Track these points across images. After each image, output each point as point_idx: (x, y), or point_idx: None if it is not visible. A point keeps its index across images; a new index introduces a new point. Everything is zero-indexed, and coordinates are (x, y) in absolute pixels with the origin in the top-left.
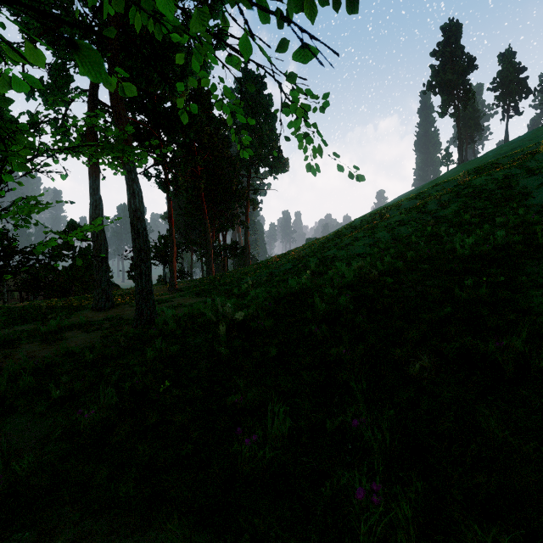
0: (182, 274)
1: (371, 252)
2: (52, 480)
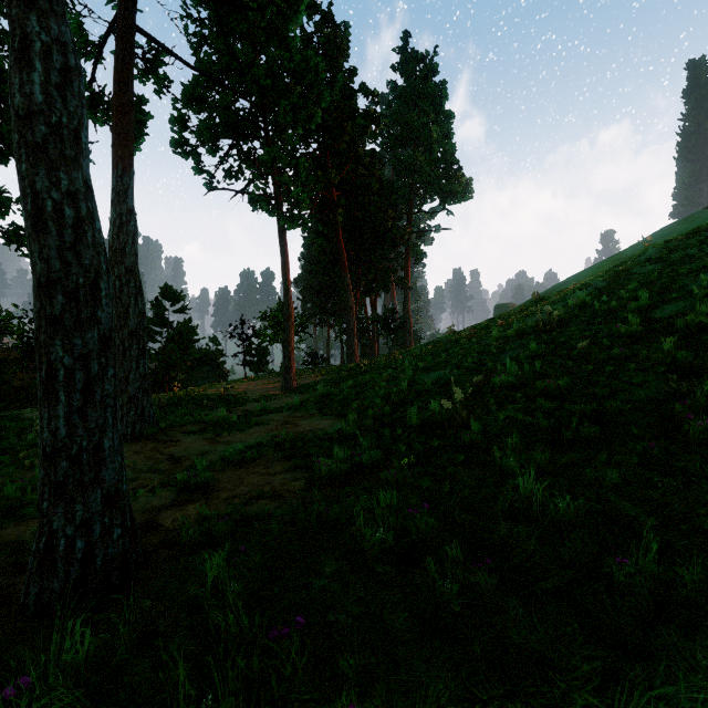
0: (315, 359)
1: None
2: None
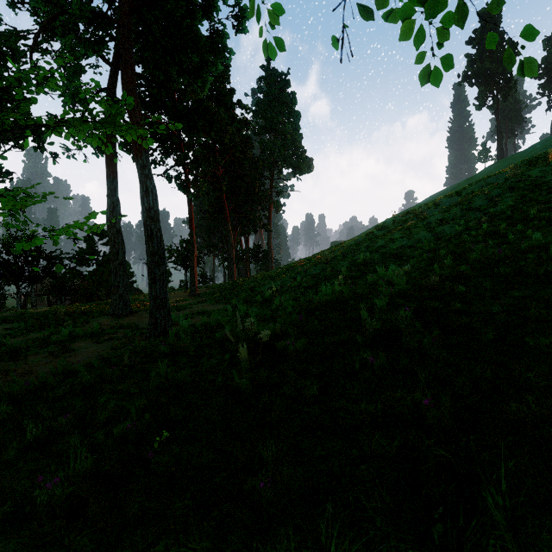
0: (204, 279)
1: (411, 254)
2: None
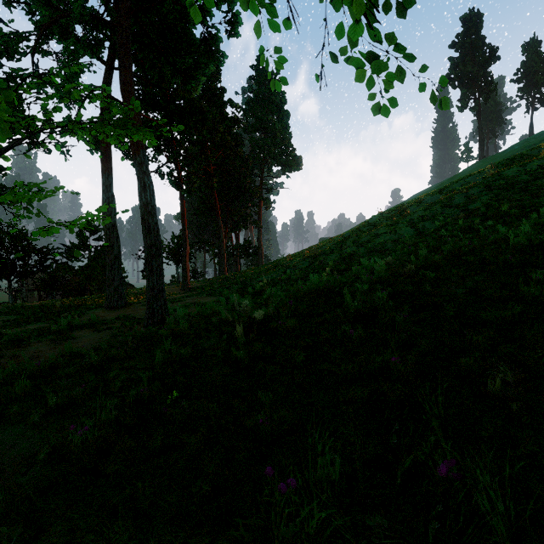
0: (195, 274)
1: (394, 248)
2: (25, 525)
